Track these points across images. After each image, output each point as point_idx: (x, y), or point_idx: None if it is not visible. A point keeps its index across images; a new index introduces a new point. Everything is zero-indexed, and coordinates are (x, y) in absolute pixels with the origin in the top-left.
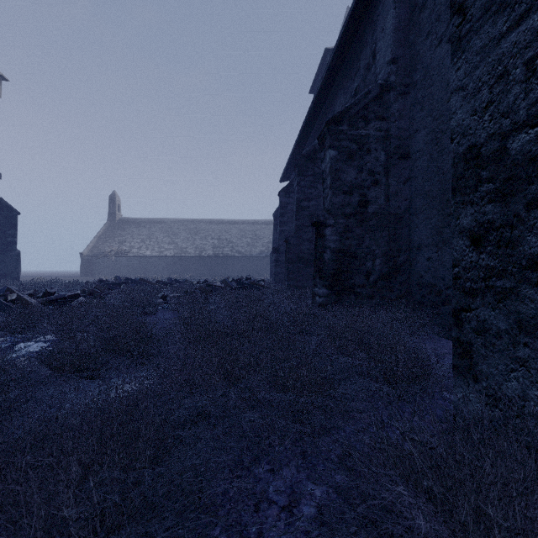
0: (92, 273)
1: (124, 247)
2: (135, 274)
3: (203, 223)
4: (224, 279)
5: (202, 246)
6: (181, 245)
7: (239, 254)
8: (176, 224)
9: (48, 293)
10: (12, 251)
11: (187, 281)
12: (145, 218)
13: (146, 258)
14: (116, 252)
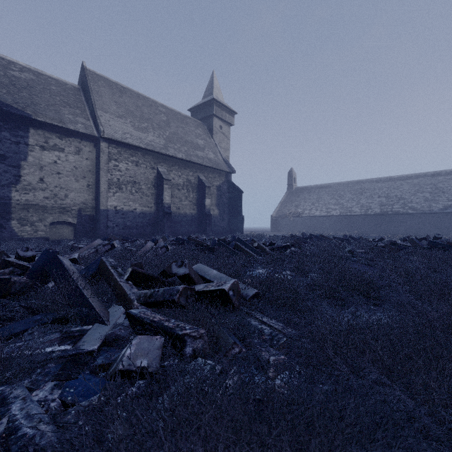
0: (278, 229)
1: (299, 209)
2: (307, 230)
3: (367, 182)
4: (411, 238)
5: (367, 205)
6: (346, 205)
7: (412, 210)
8: (340, 186)
9: (272, 243)
10: (240, 216)
11: (362, 238)
12: (314, 185)
13: (316, 217)
14: (293, 214)
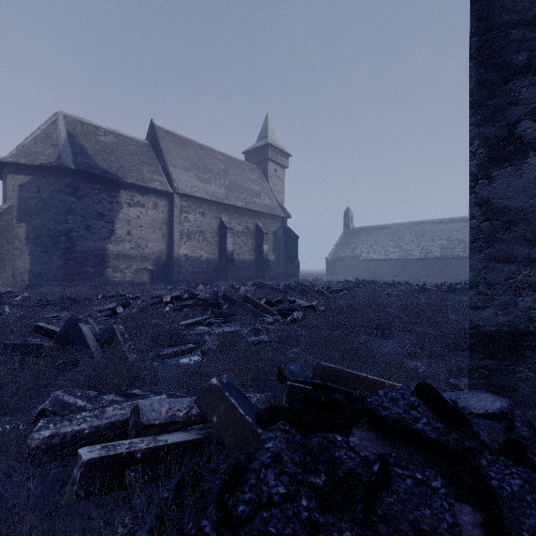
0: (333, 273)
1: (356, 252)
2: (365, 275)
3: (429, 224)
4: (436, 284)
5: (427, 248)
6: (406, 248)
7: None
8: (400, 228)
9: (329, 288)
10: (295, 261)
11: (408, 283)
12: (373, 226)
13: (374, 261)
14: (350, 257)
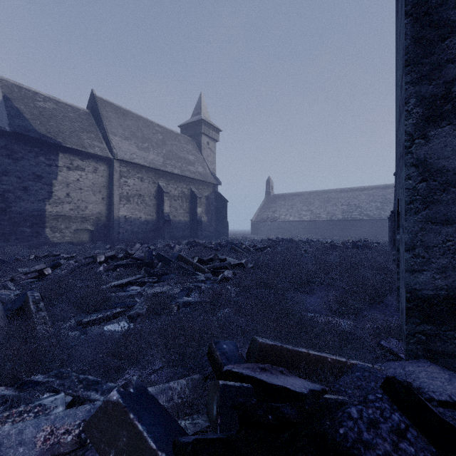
0: (257, 233)
1: (275, 215)
2: (283, 234)
3: (333, 192)
4: (342, 241)
5: (332, 212)
6: (315, 212)
7: (367, 217)
8: (311, 195)
9: (254, 245)
10: (225, 222)
11: (319, 241)
12: (289, 193)
13: (290, 222)
14: (270, 219)
